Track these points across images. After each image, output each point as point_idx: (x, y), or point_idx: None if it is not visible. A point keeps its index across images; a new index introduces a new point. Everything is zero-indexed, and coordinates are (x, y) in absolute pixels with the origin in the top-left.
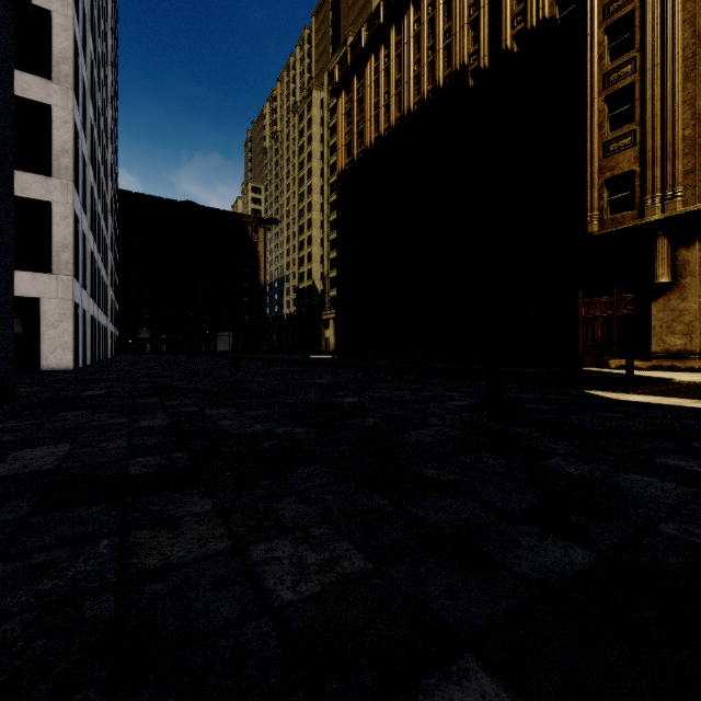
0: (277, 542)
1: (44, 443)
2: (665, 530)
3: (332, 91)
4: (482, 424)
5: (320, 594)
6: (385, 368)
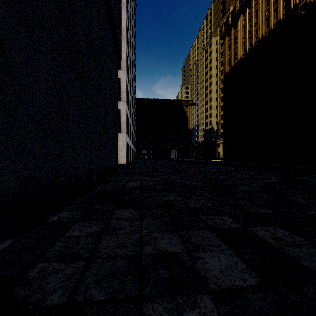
0: (191, 201)
1: (134, 181)
2: (308, 212)
3: (221, 37)
4: (274, 187)
5: (199, 207)
6: (246, 166)
